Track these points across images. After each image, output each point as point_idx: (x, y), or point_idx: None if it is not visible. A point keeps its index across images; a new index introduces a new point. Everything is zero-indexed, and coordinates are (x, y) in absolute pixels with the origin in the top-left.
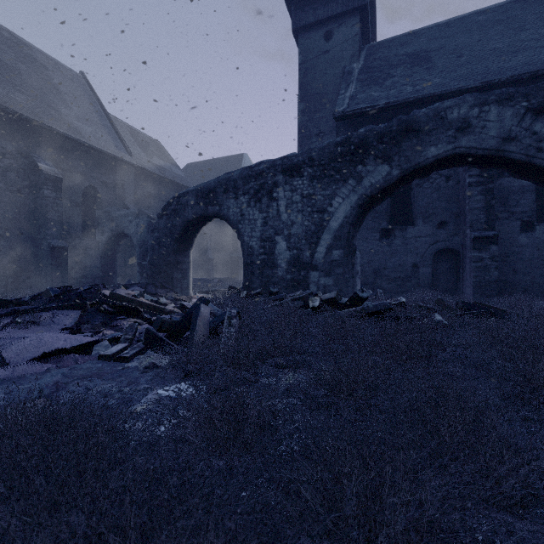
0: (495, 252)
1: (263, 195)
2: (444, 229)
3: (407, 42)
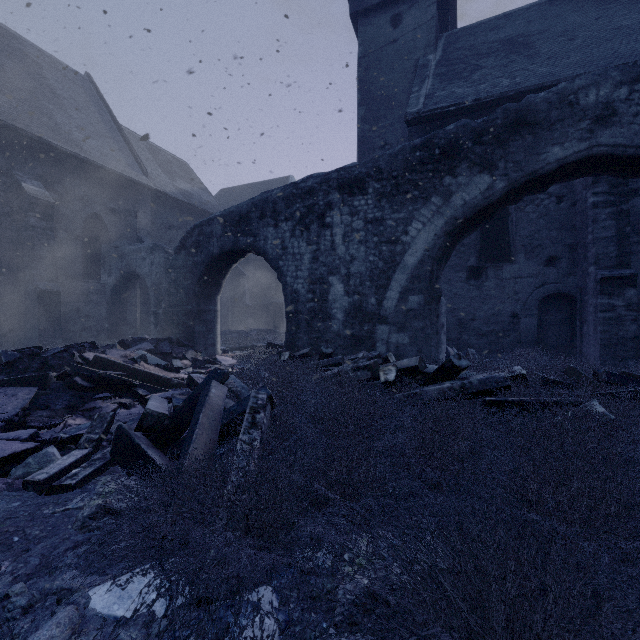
0: (632, 298)
1: (311, 221)
2: (554, 267)
3: (499, 27)
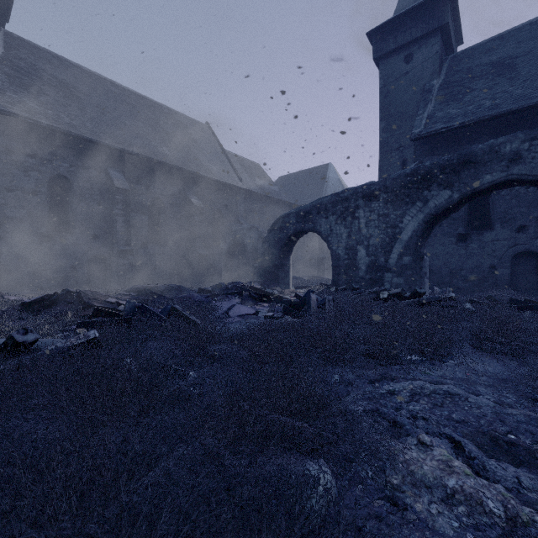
0: None
1: (347, 215)
2: (523, 233)
3: (493, 49)
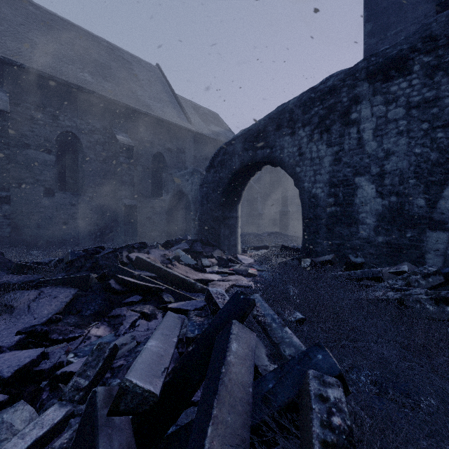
0: None
1: (332, 121)
2: None
3: None
